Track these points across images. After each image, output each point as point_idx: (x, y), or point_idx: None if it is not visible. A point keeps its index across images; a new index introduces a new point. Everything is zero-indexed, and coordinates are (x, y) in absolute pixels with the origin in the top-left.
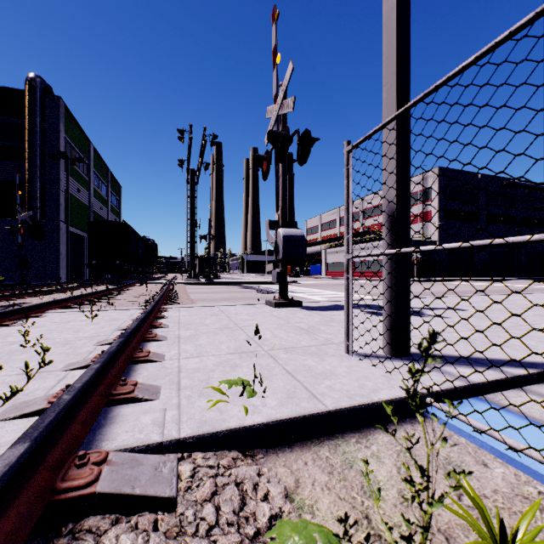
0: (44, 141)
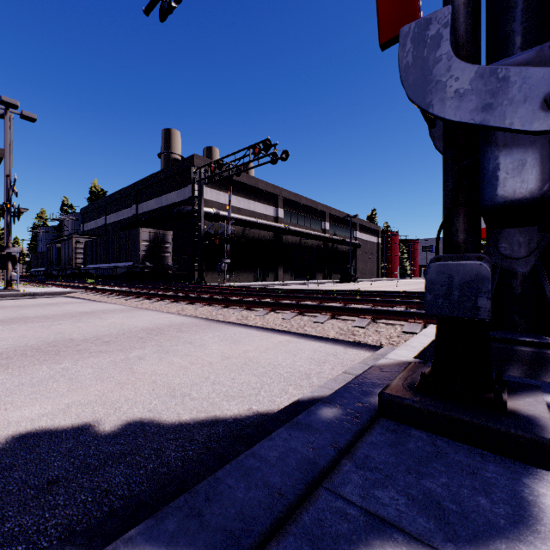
0: None
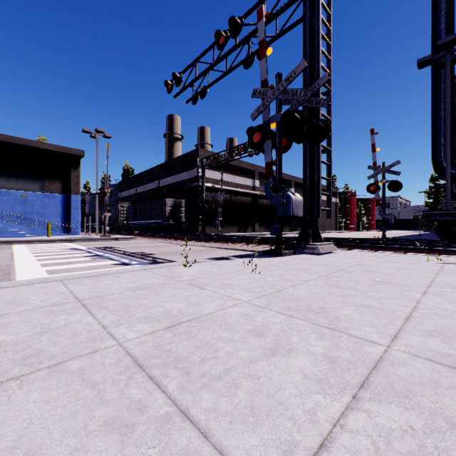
0: None
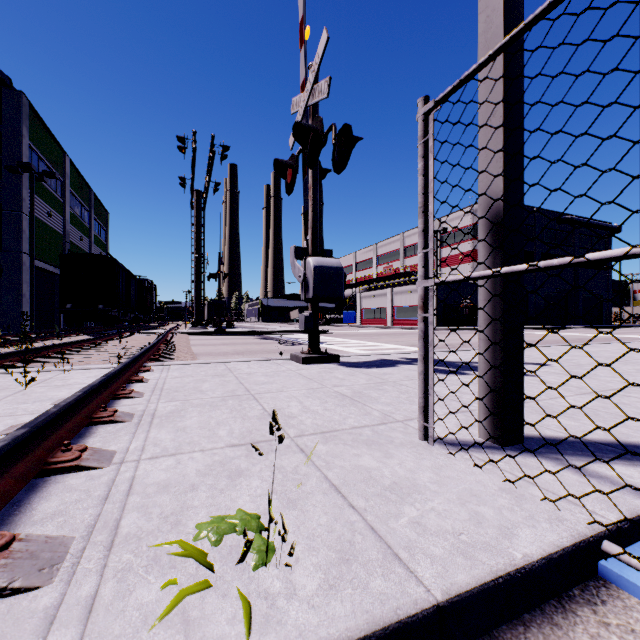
0: (0, 148)
